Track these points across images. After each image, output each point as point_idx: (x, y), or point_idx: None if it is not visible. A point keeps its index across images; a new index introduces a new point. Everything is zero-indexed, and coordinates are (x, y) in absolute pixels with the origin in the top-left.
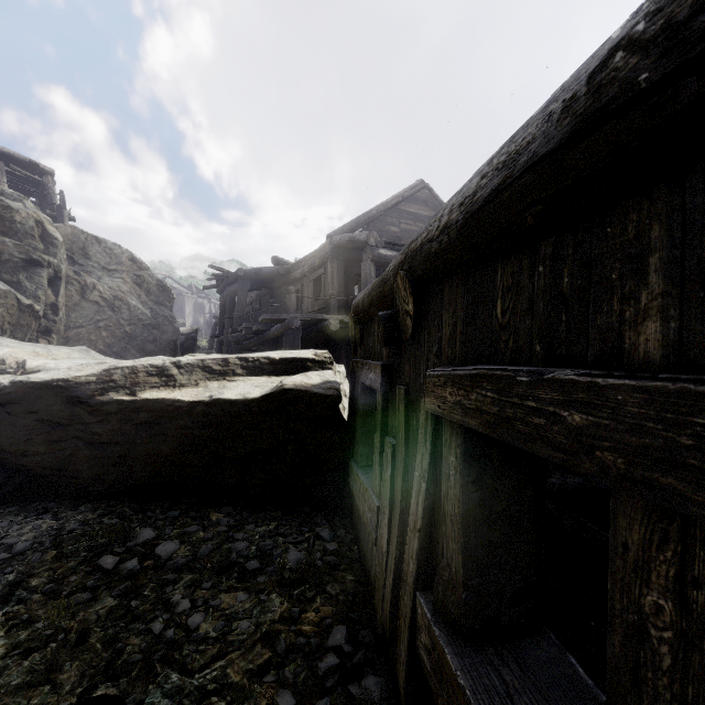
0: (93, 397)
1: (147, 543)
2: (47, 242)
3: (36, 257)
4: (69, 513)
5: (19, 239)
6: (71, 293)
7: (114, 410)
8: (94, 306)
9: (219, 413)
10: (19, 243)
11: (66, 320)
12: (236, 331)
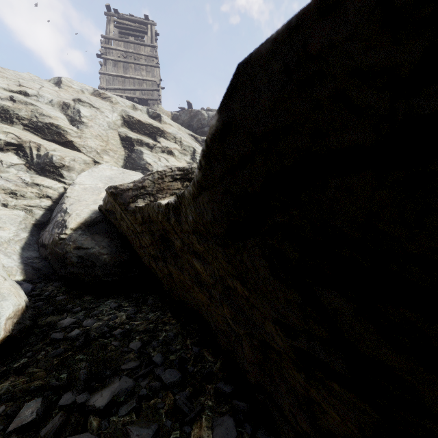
0: (129, 204)
1: (91, 410)
2: None
3: None
4: (141, 315)
5: None
6: None
7: (140, 219)
8: None
9: (188, 228)
10: None
11: None
12: None
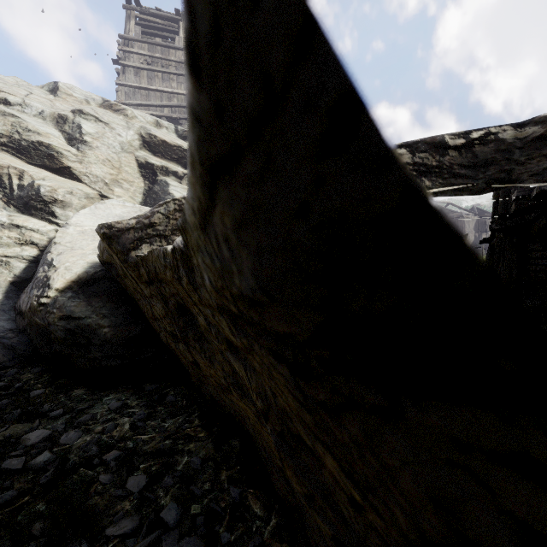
0: (129, 252)
1: None
2: None
3: None
4: (154, 423)
5: None
6: None
7: (146, 276)
8: None
9: (209, 299)
10: None
11: None
12: (505, 216)
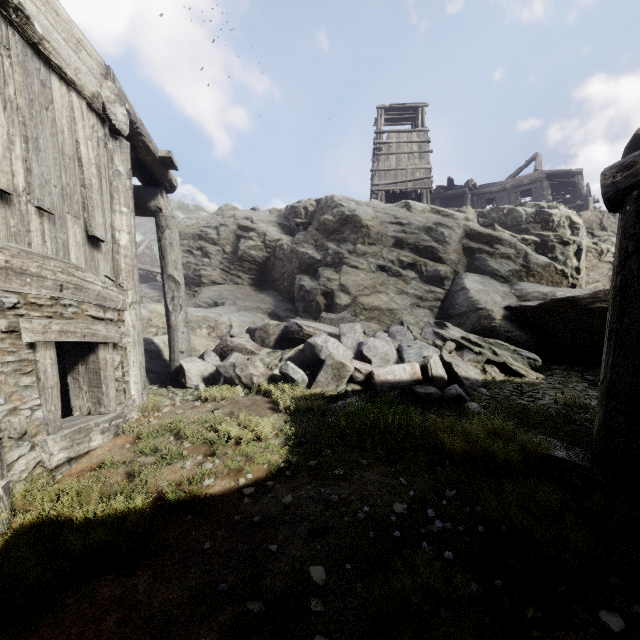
0: (586, 305)
1: None
2: (572, 228)
3: (565, 239)
4: (575, 367)
5: (555, 231)
6: (589, 259)
7: (598, 313)
8: (607, 265)
9: None
10: (555, 234)
11: (586, 278)
12: None
